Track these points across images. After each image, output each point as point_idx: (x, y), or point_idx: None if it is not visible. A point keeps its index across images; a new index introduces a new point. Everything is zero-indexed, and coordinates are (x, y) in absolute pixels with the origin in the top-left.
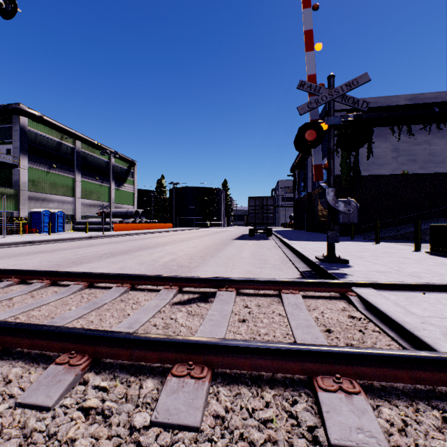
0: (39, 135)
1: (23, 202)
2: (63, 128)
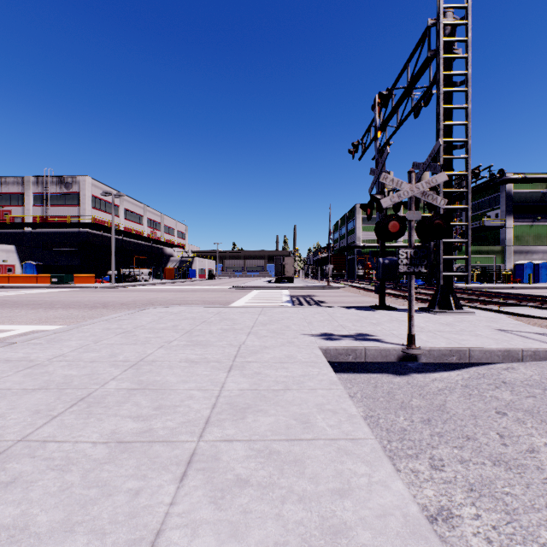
0: (522, 193)
1: (507, 256)
2: (546, 178)
